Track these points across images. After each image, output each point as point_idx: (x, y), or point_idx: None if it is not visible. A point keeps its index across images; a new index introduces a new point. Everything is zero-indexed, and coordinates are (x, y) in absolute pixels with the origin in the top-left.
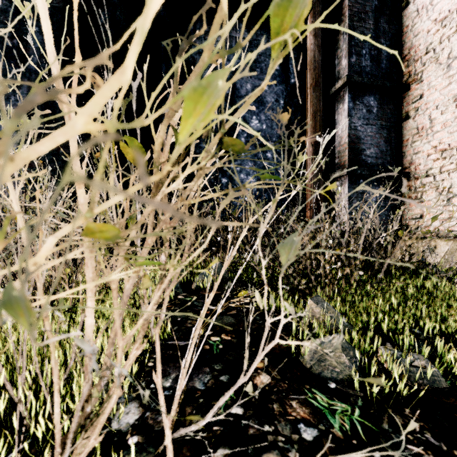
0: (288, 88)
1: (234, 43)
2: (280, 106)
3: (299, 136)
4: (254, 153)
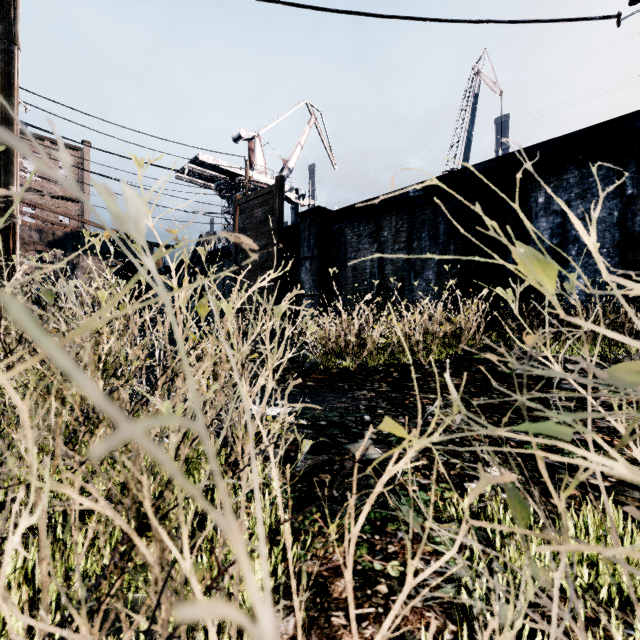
0: (623, 200)
1: (565, 183)
2: (614, 218)
3: (638, 237)
4: (584, 261)
